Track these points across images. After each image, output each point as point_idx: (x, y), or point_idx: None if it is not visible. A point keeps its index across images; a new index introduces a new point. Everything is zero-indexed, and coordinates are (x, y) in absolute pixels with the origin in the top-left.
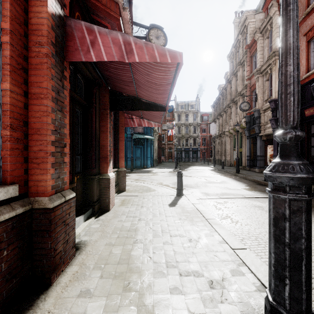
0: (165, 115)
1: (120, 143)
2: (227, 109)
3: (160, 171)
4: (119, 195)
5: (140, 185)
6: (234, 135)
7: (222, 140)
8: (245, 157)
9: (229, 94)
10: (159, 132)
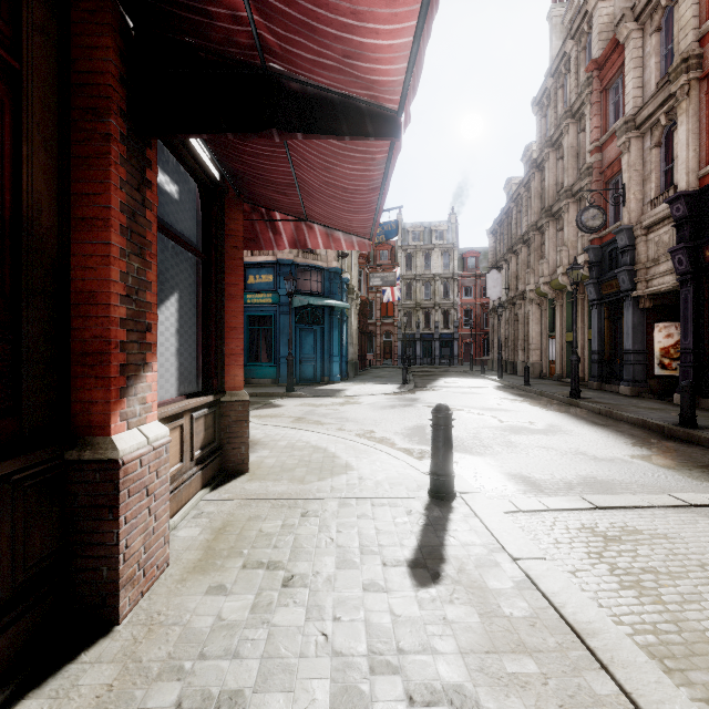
0: (389, 178)
1: (228, 304)
2: (532, 234)
3: (364, 393)
4: (217, 493)
5: (302, 445)
6: (550, 300)
7: (519, 313)
8: (582, 355)
9: (537, 198)
10: (362, 293)
